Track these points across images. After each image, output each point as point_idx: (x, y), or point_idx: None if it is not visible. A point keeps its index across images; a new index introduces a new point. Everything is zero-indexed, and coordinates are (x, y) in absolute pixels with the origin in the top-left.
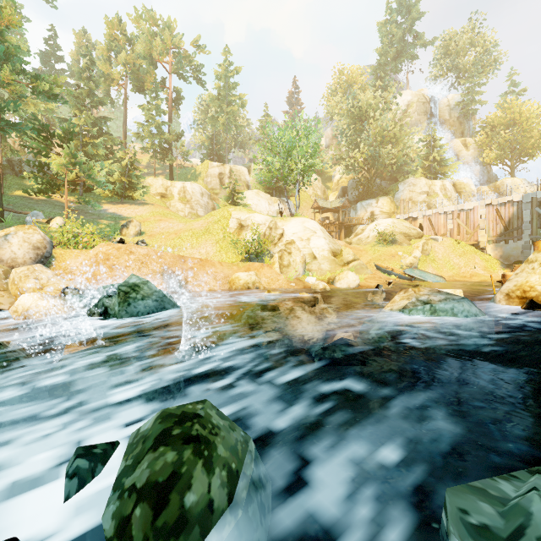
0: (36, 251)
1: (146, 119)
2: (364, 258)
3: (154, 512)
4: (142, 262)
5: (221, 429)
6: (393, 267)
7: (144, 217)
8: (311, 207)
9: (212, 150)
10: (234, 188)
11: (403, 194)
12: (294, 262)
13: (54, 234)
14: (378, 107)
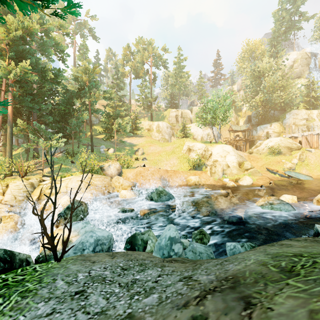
0: (118, 171)
1: (140, 92)
2: (260, 163)
3: (201, 241)
4: (152, 174)
5: (206, 234)
6: (278, 169)
7: (142, 144)
8: (228, 130)
9: (171, 100)
10: (184, 126)
11: (289, 120)
12: (217, 171)
13: (111, 156)
14: (271, 68)
